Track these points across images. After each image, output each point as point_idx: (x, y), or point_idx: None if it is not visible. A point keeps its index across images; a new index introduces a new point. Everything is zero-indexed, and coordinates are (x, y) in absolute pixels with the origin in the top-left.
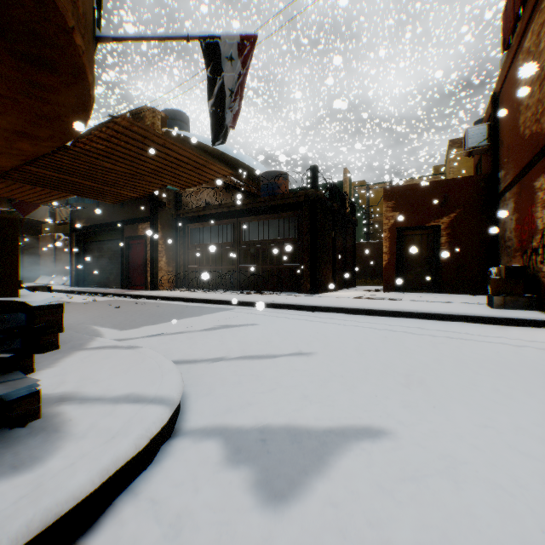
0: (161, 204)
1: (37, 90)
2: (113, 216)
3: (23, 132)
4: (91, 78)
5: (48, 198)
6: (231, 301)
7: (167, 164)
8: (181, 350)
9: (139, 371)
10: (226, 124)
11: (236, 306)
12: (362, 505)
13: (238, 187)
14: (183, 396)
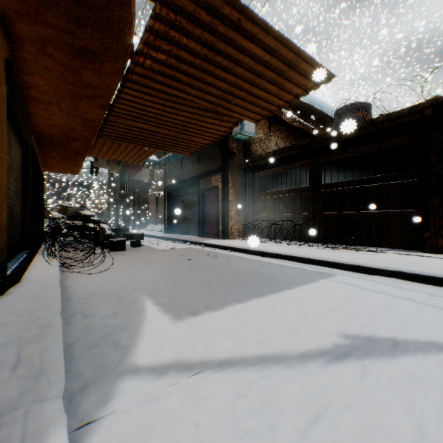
0: (231, 154)
1: None
2: (192, 172)
3: (77, 50)
4: None
5: (140, 157)
6: (320, 260)
7: (240, 78)
8: None
9: None
10: None
11: (329, 268)
12: None
13: (305, 133)
14: None
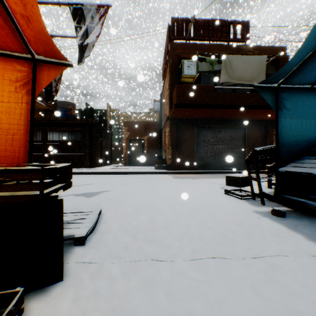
0: None
1: None
2: None
3: None
4: None
5: None
6: None
7: None
8: None
9: None
10: (52, 93)
11: None
12: (104, 195)
13: None
14: None
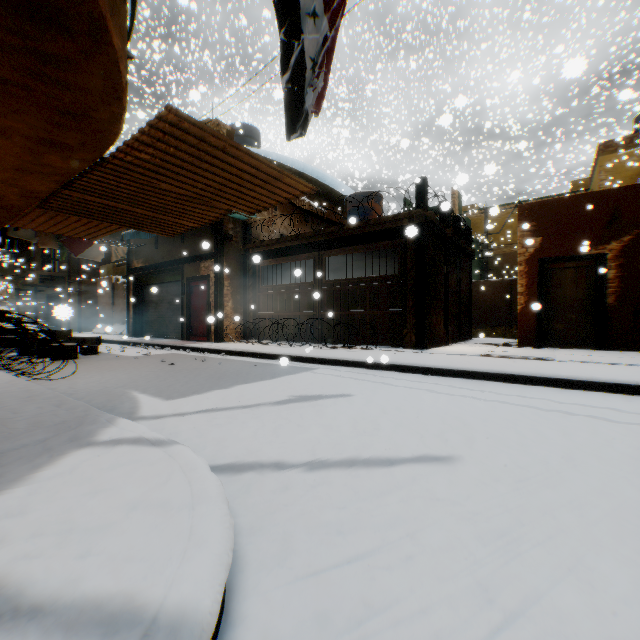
0: (226, 237)
1: (50, 68)
2: (173, 254)
3: (48, 140)
4: (117, 42)
5: (98, 233)
6: (311, 357)
7: (230, 179)
8: (242, 441)
9: (152, 510)
10: (307, 110)
11: (318, 364)
12: None
13: (318, 215)
14: (233, 564)
